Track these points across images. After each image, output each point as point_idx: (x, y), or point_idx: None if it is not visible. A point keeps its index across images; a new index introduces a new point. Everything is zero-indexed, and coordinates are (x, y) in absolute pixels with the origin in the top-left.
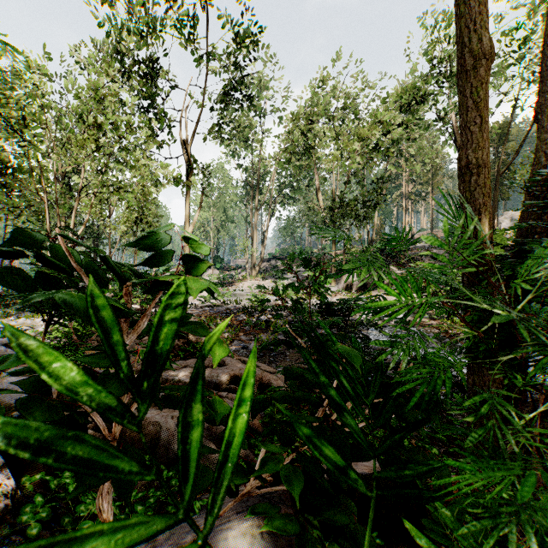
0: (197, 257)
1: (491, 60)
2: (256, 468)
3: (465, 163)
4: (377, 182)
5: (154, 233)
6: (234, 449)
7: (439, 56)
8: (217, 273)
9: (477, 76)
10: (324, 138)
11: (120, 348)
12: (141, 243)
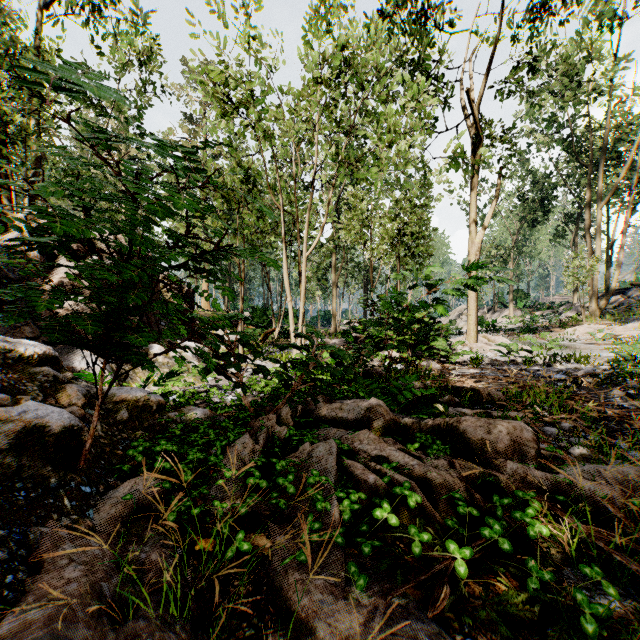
0: None
1: None
2: None
3: None
4: None
5: None
6: None
7: None
8: (519, 315)
9: None
10: None
11: None
12: None
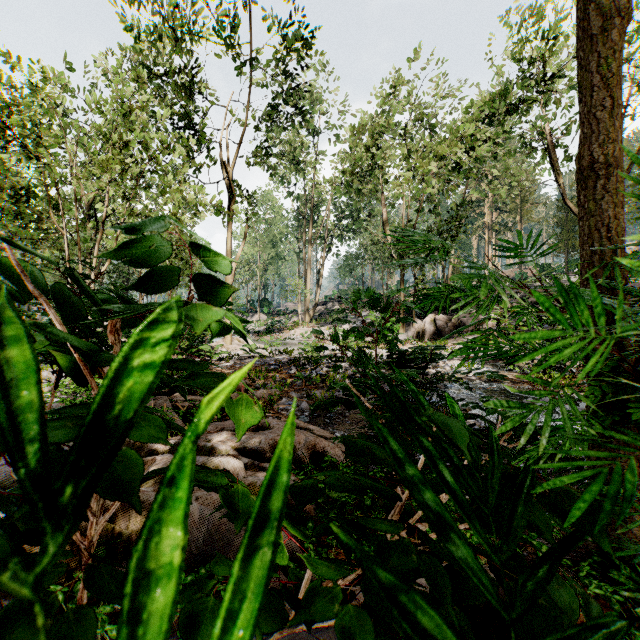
0: (214, 278)
1: (624, 21)
2: (301, 591)
3: (586, 163)
4: (454, 210)
5: (142, 235)
6: (239, 629)
7: (531, 54)
8: (265, 319)
9: (605, 43)
10: (391, 158)
11: (30, 419)
12: (127, 254)
